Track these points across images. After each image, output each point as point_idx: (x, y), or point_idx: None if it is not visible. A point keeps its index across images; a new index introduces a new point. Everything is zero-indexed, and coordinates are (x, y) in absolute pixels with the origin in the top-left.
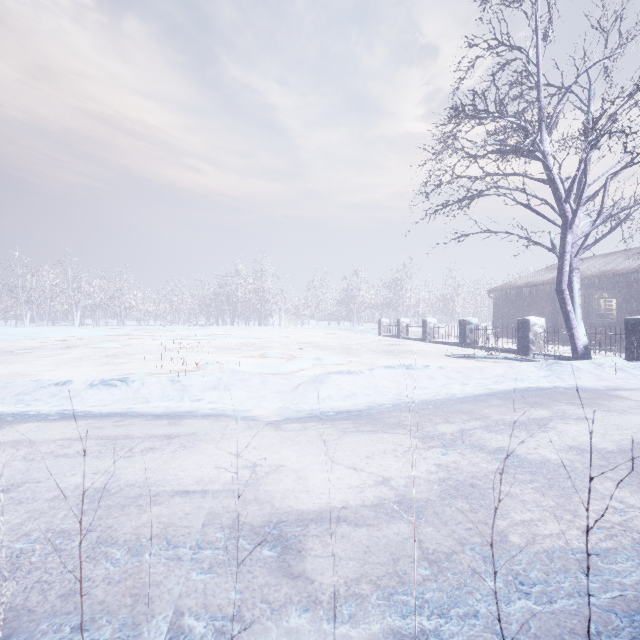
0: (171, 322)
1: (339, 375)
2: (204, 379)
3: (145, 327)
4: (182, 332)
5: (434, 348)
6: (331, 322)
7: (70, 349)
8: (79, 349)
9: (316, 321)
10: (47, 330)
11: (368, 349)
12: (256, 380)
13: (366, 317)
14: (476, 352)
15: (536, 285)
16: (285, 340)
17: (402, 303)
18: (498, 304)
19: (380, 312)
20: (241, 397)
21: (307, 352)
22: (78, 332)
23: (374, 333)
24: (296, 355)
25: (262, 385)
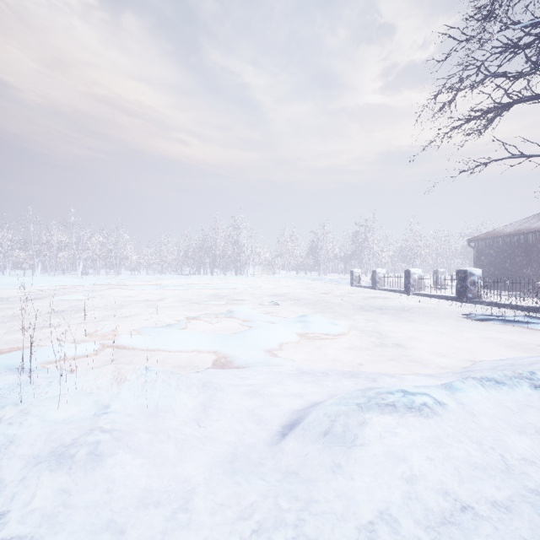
0: (160, 272)
1: (389, 416)
2: (61, 413)
3: (135, 276)
4: (164, 281)
5: (427, 303)
6: (299, 272)
7: (34, 301)
8: (43, 301)
9: (286, 271)
10: (40, 279)
11: (351, 304)
12: (189, 404)
13: (330, 267)
14: (489, 310)
15: (532, 232)
16: (258, 290)
17: (365, 254)
18: (480, 254)
19: (344, 263)
20: (125, 494)
21: (282, 308)
22: (67, 281)
23: (345, 283)
24: (270, 313)
25: (199, 423)
